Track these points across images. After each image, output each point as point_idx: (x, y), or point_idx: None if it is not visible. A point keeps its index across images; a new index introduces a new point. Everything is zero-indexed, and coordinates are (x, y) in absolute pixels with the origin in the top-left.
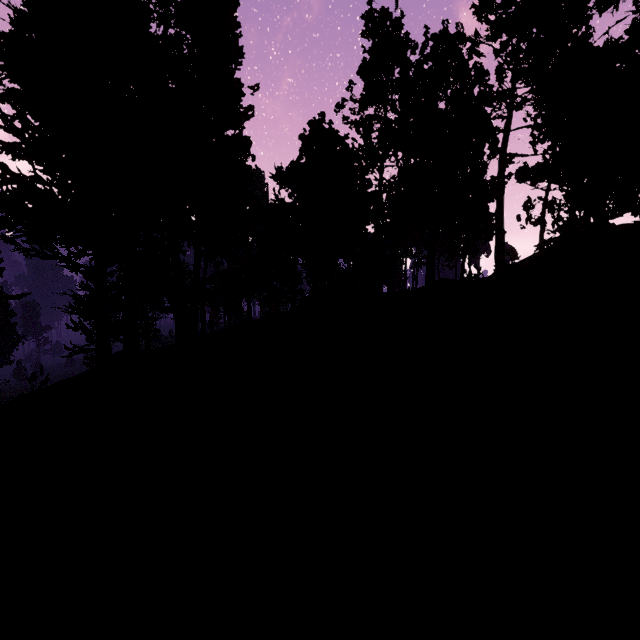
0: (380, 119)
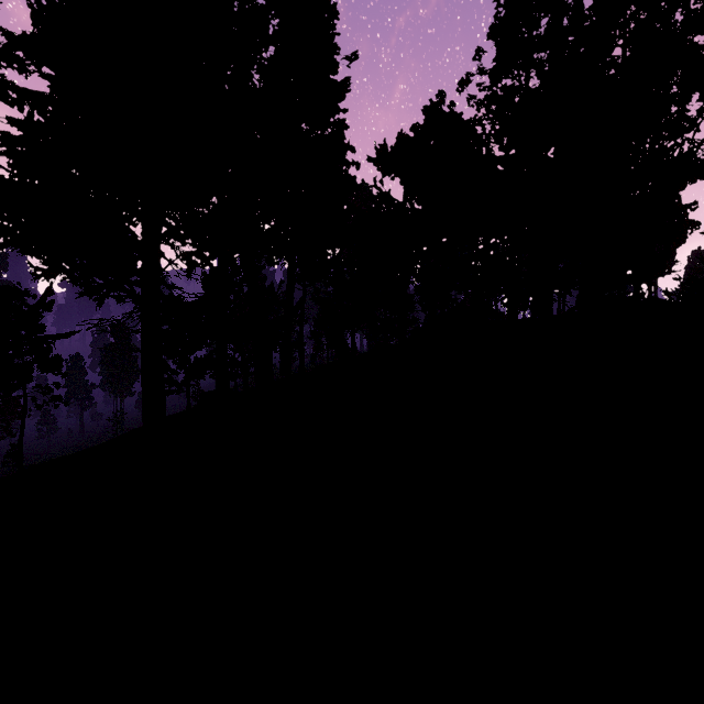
0: (520, 89)
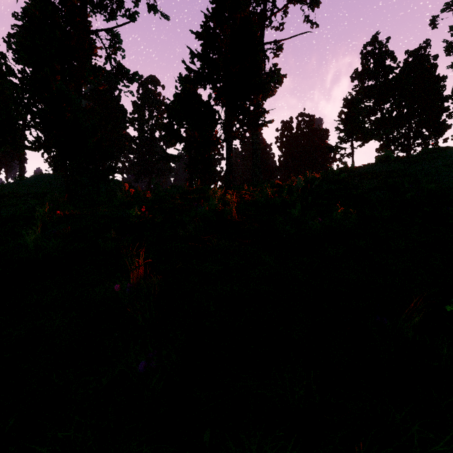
0: None
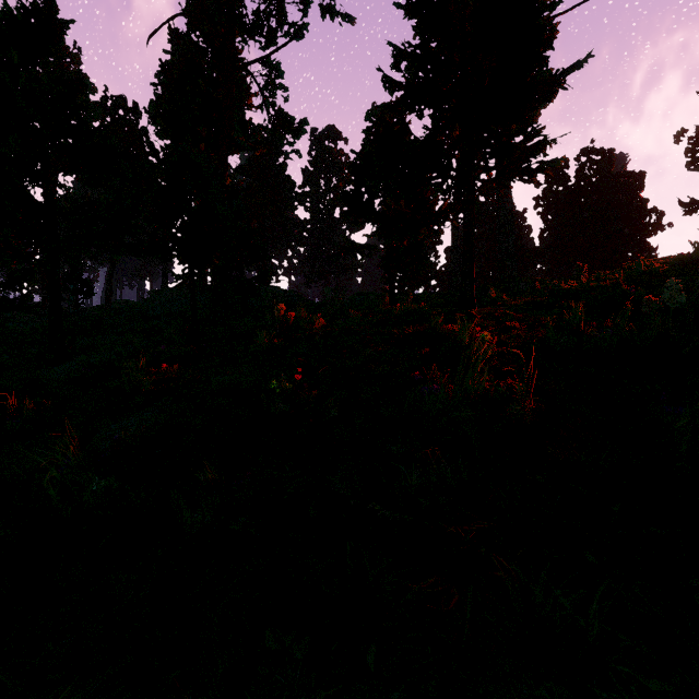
0: None
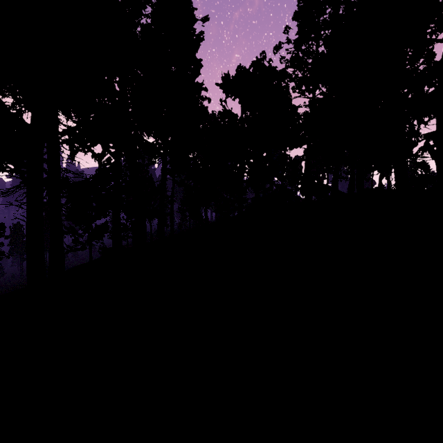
0: (313, 53)
